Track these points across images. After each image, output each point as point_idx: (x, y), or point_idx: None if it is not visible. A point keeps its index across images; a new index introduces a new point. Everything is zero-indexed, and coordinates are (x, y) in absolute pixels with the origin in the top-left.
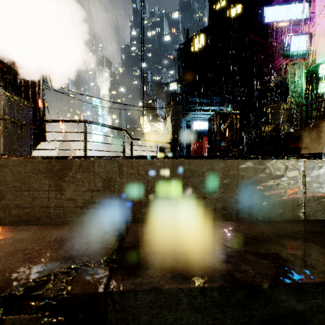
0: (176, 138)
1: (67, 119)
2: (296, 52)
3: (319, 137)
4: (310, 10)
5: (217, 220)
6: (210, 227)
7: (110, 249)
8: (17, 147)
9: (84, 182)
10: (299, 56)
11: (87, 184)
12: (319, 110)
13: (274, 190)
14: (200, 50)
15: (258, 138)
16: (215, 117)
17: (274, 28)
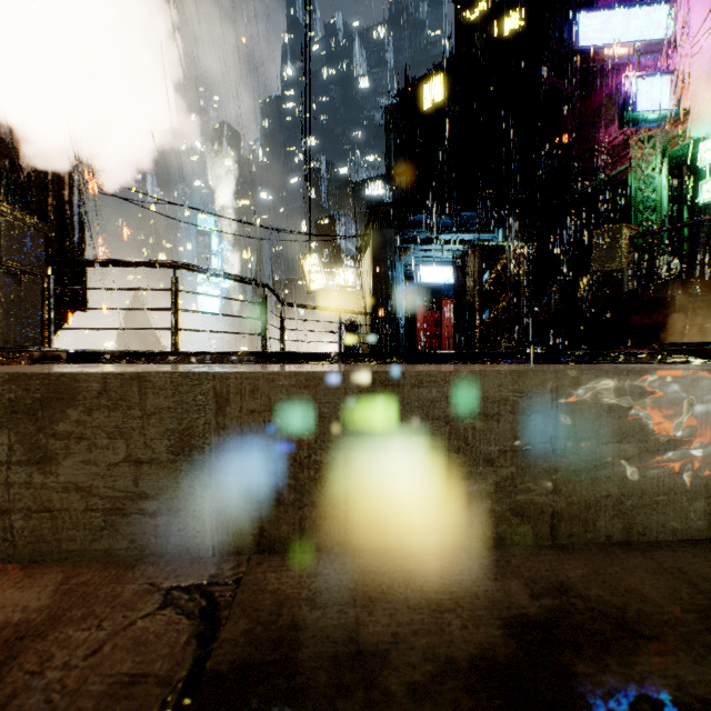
0: (382, 303)
1: (133, 260)
2: (648, 113)
3: (705, 302)
4: (678, 20)
5: (498, 543)
6: (480, 572)
7: (162, 683)
8: (7, 325)
9: (112, 438)
10: (655, 121)
11: (121, 444)
12: (698, 243)
13: (657, 456)
14: (435, 109)
15: (566, 303)
16: (469, 256)
17: (600, 59)
